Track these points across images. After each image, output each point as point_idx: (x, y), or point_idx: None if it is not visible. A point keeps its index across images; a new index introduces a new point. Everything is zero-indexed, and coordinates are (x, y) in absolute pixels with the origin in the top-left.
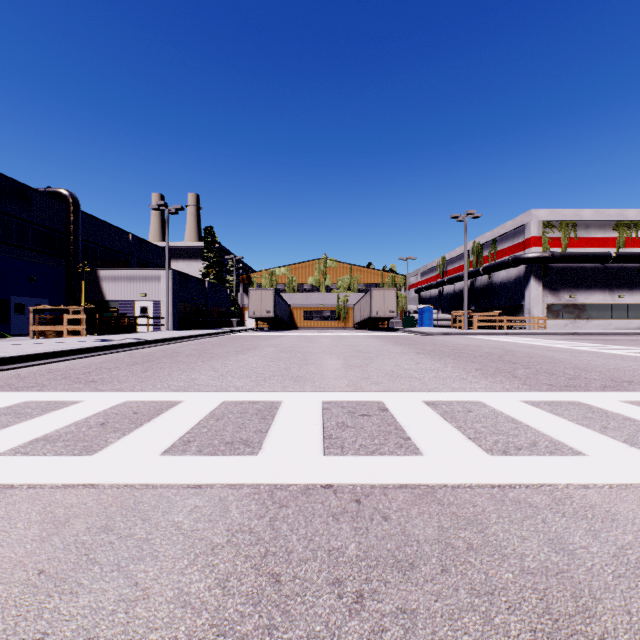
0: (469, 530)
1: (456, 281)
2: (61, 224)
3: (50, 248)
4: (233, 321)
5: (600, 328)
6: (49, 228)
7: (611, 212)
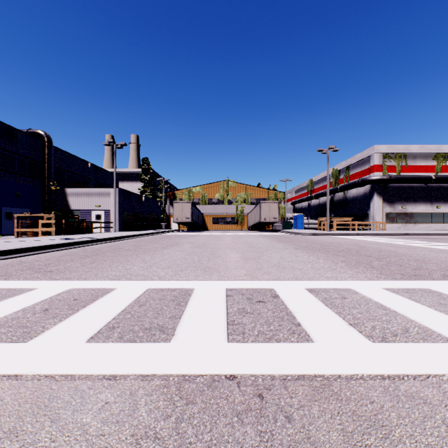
0: (374, 435)
1: (320, 196)
2: (39, 155)
3: (31, 172)
4: (162, 225)
5: (423, 230)
6: (30, 158)
7: (431, 147)
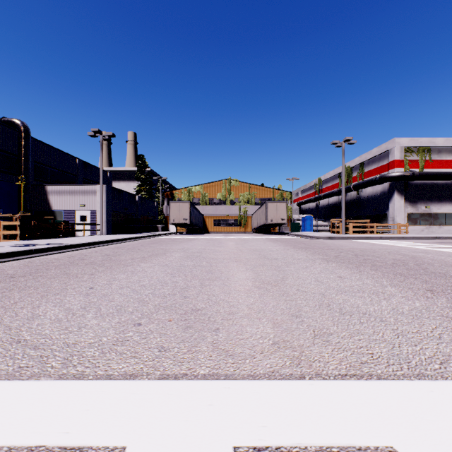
0: None
1: (330, 196)
2: (14, 148)
3: (4, 167)
4: (158, 227)
5: (450, 232)
6: (3, 150)
7: None
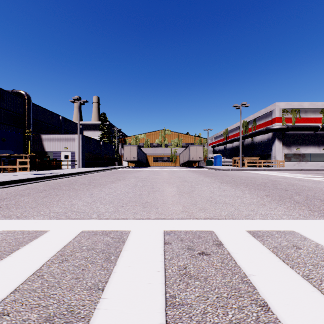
0: None
1: (234, 141)
2: (20, 110)
3: (14, 123)
4: (116, 162)
5: (313, 166)
6: (13, 112)
7: (319, 104)
